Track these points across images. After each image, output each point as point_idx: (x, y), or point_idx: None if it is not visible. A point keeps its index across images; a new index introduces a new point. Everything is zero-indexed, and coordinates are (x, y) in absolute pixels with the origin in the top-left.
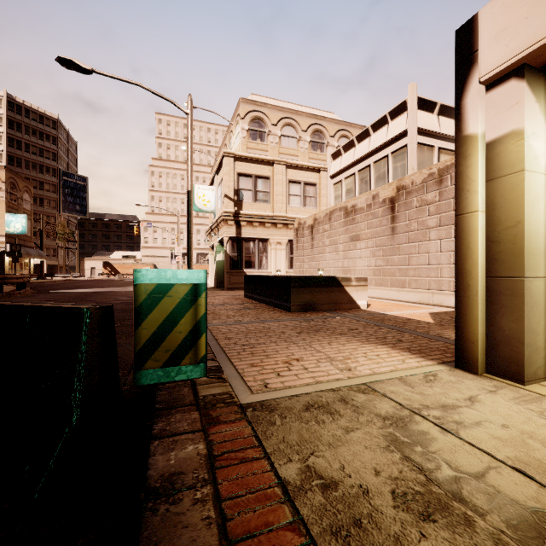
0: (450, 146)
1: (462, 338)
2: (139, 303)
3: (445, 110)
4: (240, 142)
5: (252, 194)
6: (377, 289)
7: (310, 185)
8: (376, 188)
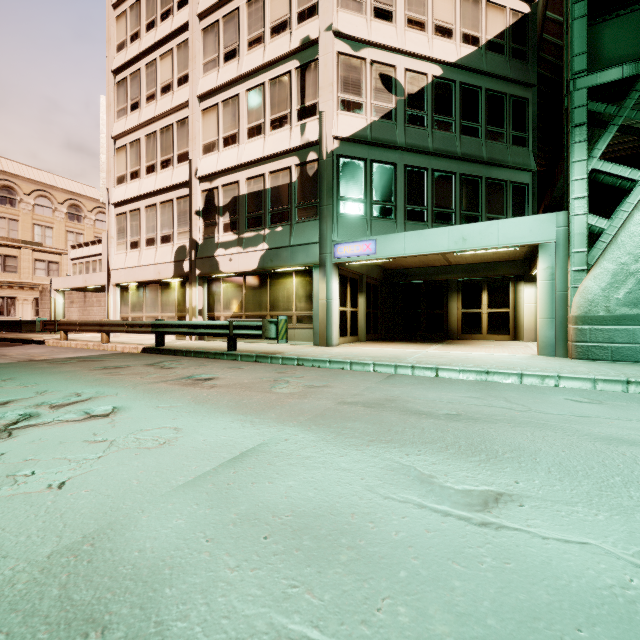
0: None
1: None
2: None
3: None
4: None
5: (2, 267)
6: None
7: (54, 263)
8: None
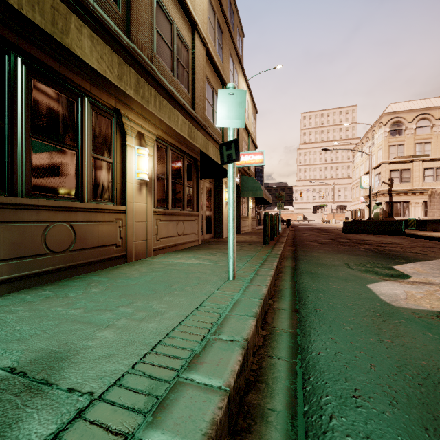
0: None
1: None
2: (408, 221)
3: None
4: (382, 139)
5: (399, 179)
6: None
7: None
8: None
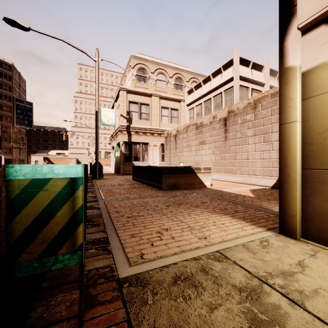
0: (258, 88)
1: (284, 212)
2: (11, 198)
3: (255, 66)
4: (131, 82)
5: (138, 114)
6: (216, 174)
7: (174, 110)
8: (215, 112)
